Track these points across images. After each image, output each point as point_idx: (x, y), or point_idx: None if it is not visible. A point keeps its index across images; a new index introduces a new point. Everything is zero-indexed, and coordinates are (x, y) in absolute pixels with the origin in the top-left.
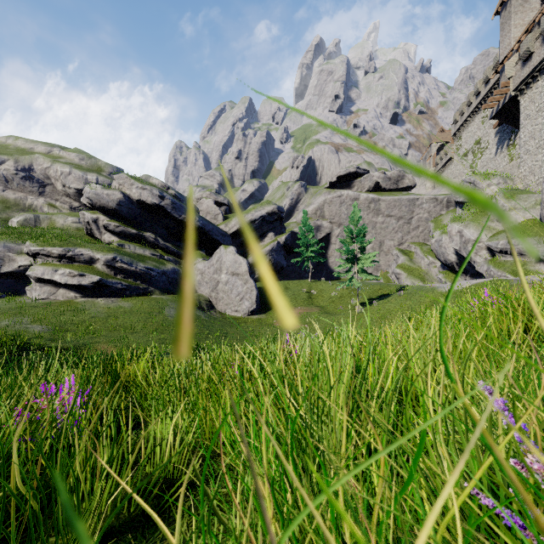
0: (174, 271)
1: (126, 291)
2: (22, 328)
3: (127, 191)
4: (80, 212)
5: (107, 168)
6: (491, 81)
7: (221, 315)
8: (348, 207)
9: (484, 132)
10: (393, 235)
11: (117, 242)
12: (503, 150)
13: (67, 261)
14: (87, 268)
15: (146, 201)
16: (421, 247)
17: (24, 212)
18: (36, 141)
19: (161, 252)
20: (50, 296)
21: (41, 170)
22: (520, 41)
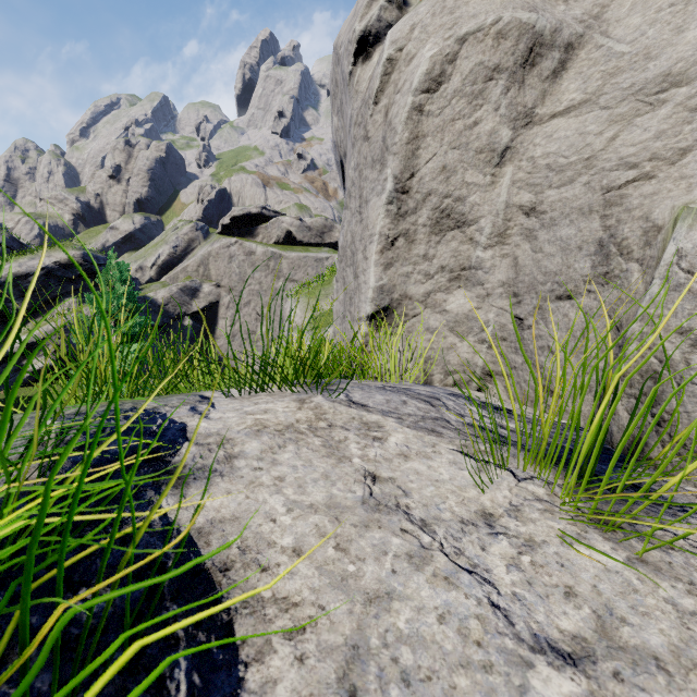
0: None
1: None
2: None
3: None
4: None
5: None
6: None
7: None
8: (240, 264)
9: None
10: None
11: None
12: None
13: None
14: None
15: None
16: None
17: None
18: None
19: None
20: None
21: None
22: None
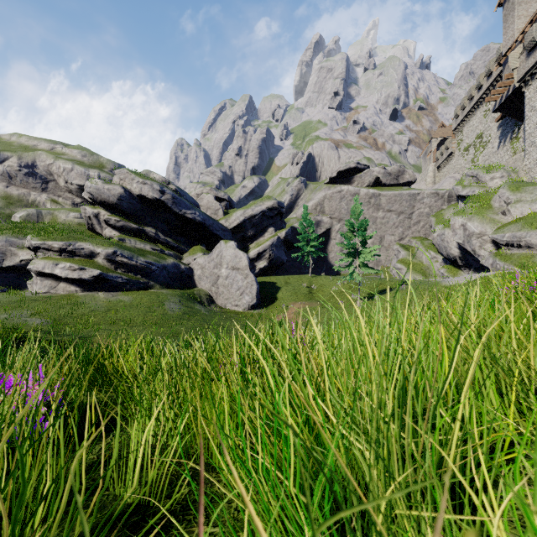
0: (175, 266)
1: (126, 285)
2: (21, 321)
3: (127, 186)
4: (81, 207)
5: (109, 165)
6: (494, 74)
7: (221, 310)
8: (348, 203)
9: (486, 125)
10: (394, 230)
11: (118, 237)
12: (506, 143)
13: (68, 255)
14: (88, 262)
15: (147, 196)
16: (422, 242)
17: (26, 208)
18: (39, 138)
19: (161, 247)
20: (51, 290)
21: (44, 166)
22: (524, 32)
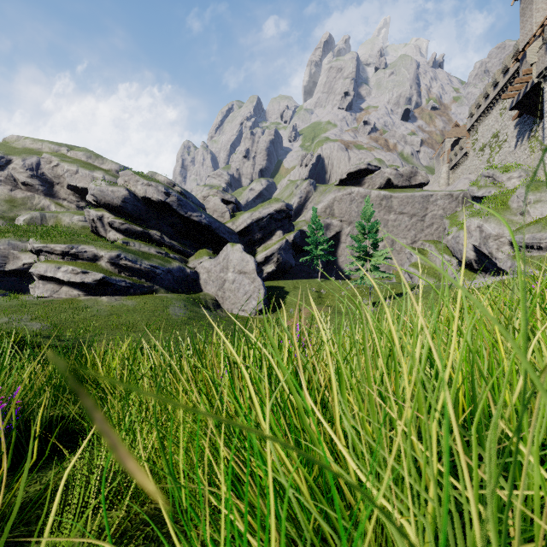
0: (180, 269)
1: (130, 289)
2: (20, 325)
3: (132, 188)
4: (85, 210)
5: (114, 167)
6: (510, 70)
7: (227, 315)
8: (358, 205)
9: (502, 124)
10: (406, 233)
11: (122, 240)
12: (524, 142)
13: (70, 258)
14: (91, 265)
15: (151, 198)
16: (435, 245)
17: (30, 211)
18: (44, 141)
19: (166, 250)
20: (53, 294)
21: (48, 169)
22: (543, 25)
